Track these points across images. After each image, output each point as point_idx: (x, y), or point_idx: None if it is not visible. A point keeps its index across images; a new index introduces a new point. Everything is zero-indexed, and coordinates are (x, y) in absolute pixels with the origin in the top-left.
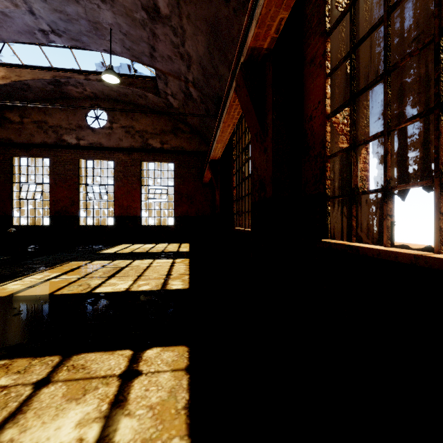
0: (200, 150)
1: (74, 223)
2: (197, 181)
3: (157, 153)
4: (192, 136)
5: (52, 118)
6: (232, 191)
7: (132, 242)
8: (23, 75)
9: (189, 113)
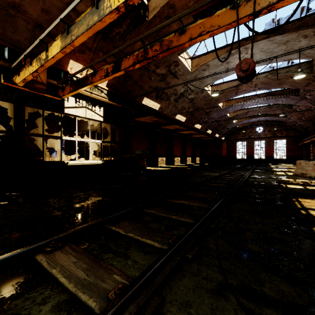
0: (296, 135)
1: (253, 158)
2: (295, 144)
3: (279, 137)
4: (293, 131)
5: (247, 131)
6: (310, 150)
7: (271, 163)
8: (244, 124)
9: (293, 126)
